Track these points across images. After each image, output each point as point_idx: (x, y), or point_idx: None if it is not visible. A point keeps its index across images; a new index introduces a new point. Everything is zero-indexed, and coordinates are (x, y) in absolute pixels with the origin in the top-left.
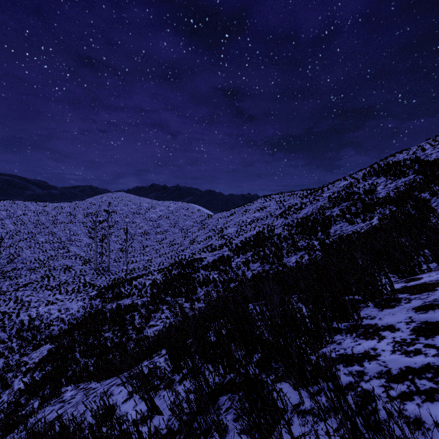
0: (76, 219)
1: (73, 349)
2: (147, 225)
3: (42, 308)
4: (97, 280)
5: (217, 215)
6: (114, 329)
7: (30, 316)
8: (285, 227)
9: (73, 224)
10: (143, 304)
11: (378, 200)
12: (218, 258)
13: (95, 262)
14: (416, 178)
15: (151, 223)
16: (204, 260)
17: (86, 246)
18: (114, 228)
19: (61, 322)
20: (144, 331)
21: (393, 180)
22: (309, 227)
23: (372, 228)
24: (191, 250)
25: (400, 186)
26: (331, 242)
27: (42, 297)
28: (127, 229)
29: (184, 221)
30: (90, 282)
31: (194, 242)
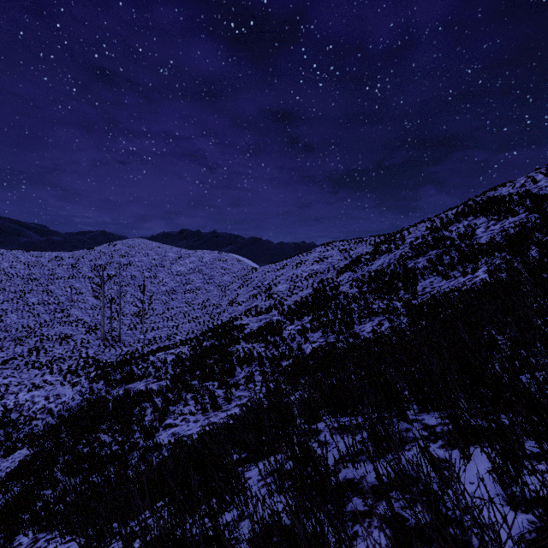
0: (80, 273)
1: (55, 460)
2: (173, 281)
3: (23, 394)
4: (104, 354)
5: (264, 267)
6: (115, 430)
7: (5, 406)
8: (353, 283)
9: (76, 280)
10: (159, 391)
11: (481, 247)
12: (265, 324)
13: (102, 330)
14: (529, 217)
15: (178, 278)
16: (246, 327)
17: (93, 308)
18: (130, 284)
19: (48, 414)
20: (156, 435)
21: (497, 220)
22: (386, 283)
23: (483, 284)
24: (229, 313)
25: (509, 228)
26: (421, 303)
27: (26, 378)
28: (144, 286)
29: (221, 275)
30: (93, 357)
31: (234, 303)
